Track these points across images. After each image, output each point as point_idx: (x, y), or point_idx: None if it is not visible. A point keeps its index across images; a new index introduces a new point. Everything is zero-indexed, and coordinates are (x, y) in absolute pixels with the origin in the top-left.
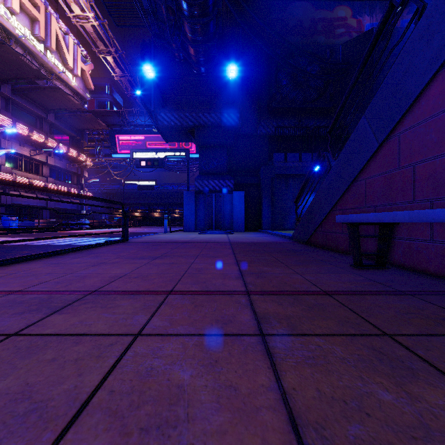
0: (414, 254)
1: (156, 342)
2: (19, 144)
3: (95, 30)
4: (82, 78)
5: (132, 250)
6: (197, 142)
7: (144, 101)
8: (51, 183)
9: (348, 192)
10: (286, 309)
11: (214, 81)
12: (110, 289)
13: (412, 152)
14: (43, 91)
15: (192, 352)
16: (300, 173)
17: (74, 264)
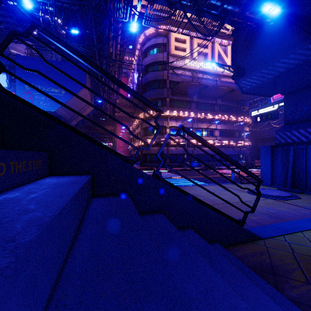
0: None
1: None
2: (201, 123)
3: None
4: None
5: None
6: (278, 92)
7: (233, 77)
8: (218, 140)
9: None
10: None
11: None
12: None
13: None
14: (208, 91)
15: None
16: None
17: None
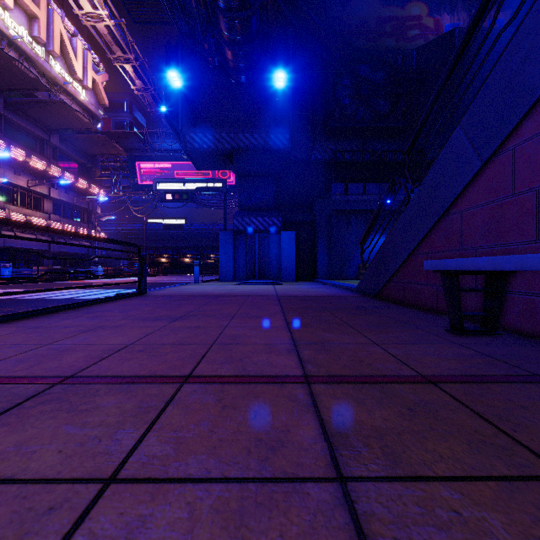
0: (537, 314)
1: (139, 502)
2: (14, 172)
3: (110, 32)
4: (94, 91)
5: (147, 307)
6: (235, 169)
7: (169, 118)
8: (55, 222)
9: (436, 229)
10: (373, 413)
11: (257, 93)
12: (95, 373)
13: (535, 172)
14: (44, 106)
15: (207, 532)
16: (365, 208)
17: (60, 329)
